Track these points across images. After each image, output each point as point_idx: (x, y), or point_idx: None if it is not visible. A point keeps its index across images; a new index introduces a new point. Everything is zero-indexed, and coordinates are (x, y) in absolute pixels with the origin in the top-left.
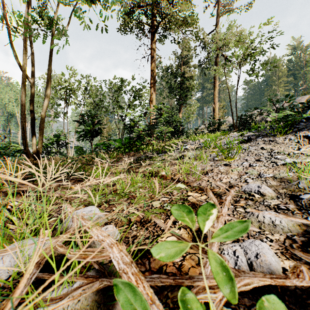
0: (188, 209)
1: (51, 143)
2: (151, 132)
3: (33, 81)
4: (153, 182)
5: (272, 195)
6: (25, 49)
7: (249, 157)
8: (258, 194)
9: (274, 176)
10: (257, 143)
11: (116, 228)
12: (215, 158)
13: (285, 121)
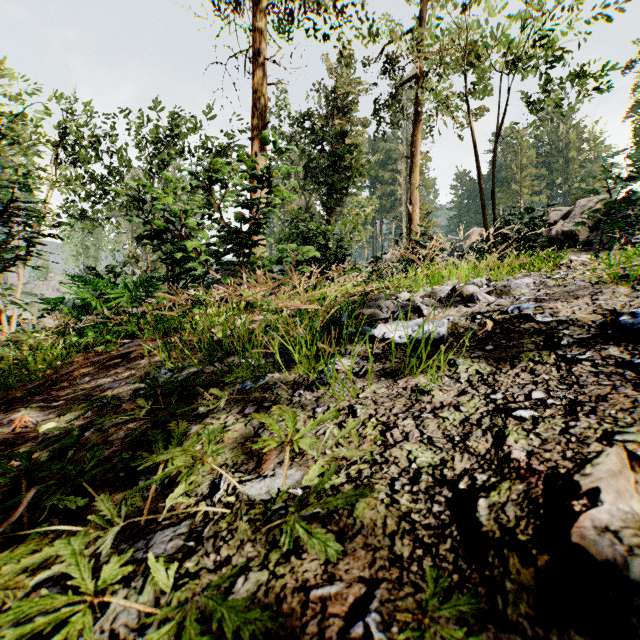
0: None
1: None
2: (244, 261)
3: None
4: None
5: None
6: None
7: None
8: None
9: None
10: None
11: None
12: None
13: None
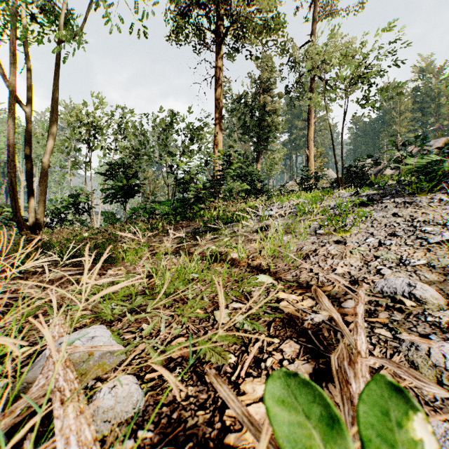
0: (319, 406)
1: (65, 207)
2: (215, 191)
3: (30, 109)
4: (217, 271)
5: (440, 303)
6: (13, 56)
7: (375, 229)
8: (410, 299)
9: (429, 263)
10: (384, 207)
11: (140, 376)
12: (318, 231)
13: (426, 172)
